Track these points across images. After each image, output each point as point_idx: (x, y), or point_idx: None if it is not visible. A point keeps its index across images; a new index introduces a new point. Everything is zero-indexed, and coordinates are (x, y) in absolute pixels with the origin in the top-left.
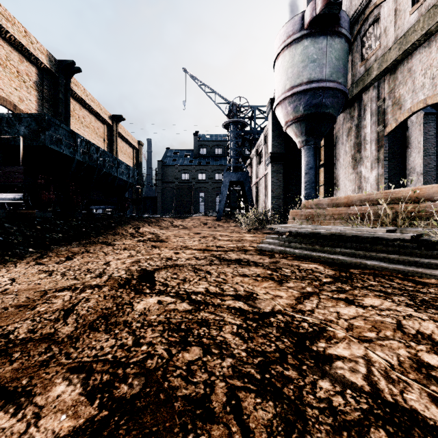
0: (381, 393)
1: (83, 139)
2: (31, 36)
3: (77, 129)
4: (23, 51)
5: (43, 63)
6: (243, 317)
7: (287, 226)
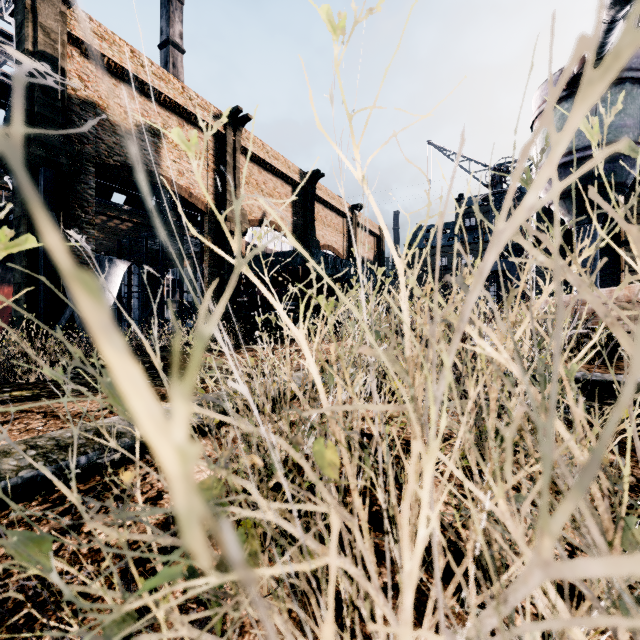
0: None
1: (332, 257)
2: (288, 162)
3: (320, 231)
4: (284, 178)
5: (296, 181)
6: None
7: None
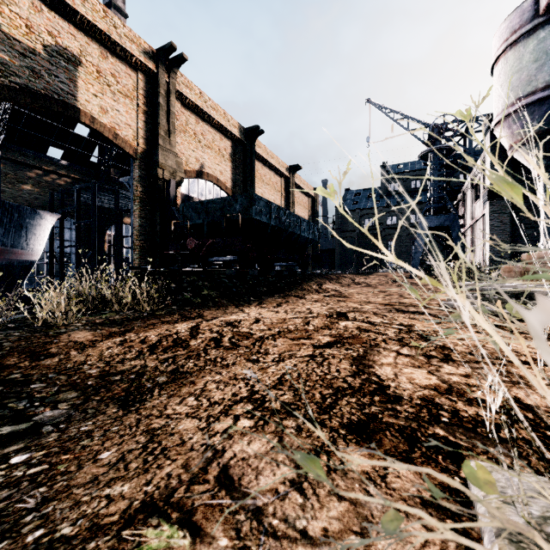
0: (445, 346)
1: (275, 206)
2: (228, 115)
3: (259, 188)
4: (223, 131)
5: (235, 136)
6: (399, 330)
7: (474, 284)
